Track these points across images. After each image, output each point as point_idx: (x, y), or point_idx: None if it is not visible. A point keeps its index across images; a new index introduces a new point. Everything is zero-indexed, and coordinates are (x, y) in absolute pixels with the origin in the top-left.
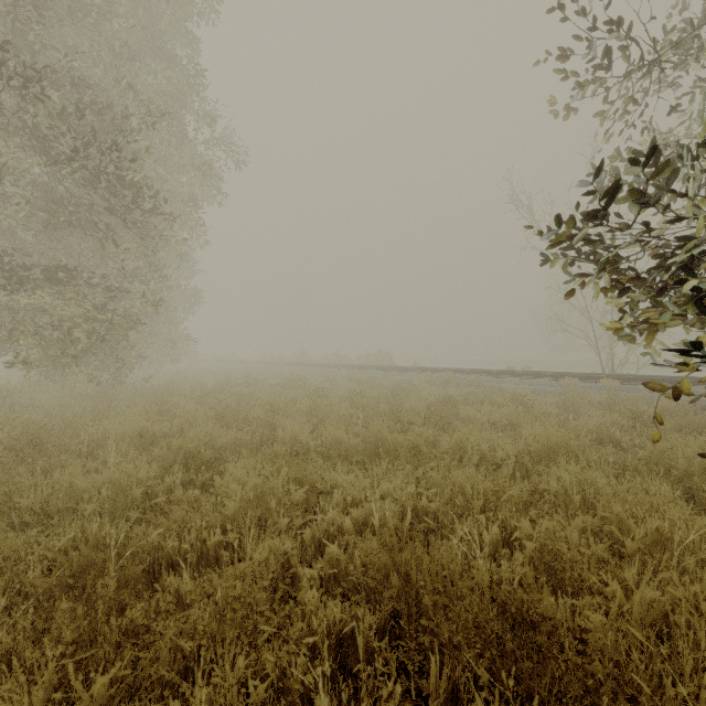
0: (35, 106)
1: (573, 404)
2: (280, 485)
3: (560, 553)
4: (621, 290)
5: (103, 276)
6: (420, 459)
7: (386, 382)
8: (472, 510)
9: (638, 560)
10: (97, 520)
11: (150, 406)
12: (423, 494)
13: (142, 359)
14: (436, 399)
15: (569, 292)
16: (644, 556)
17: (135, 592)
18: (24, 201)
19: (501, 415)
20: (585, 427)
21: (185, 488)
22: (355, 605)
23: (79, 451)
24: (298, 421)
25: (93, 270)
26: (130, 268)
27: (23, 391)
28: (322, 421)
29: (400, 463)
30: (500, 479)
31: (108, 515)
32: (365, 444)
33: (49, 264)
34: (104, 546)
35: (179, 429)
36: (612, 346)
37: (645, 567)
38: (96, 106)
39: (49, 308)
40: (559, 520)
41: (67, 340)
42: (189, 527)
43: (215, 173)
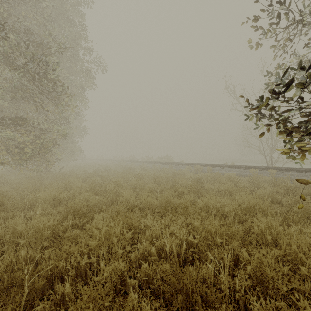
0: (3, 42)
1: (256, 182)
2: (118, 232)
3: (266, 273)
4: (288, 131)
5: (39, 122)
6: (188, 213)
7: (170, 170)
8: (216, 243)
9: (307, 277)
10: (25, 250)
11: (60, 183)
12: (190, 232)
13: (59, 159)
14: (193, 179)
15: (262, 132)
16: (310, 275)
17: (38, 297)
18: (0, 87)
19: (224, 188)
20: (266, 196)
21: (74, 227)
22: (158, 307)
23: (24, 207)
24: (129, 191)
25: (35, 120)
26: (53, 118)
27: (3, 175)
28: (141, 190)
29: (179, 216)
30: (230, 227)
31: (33, 244)
32: (161, 203)
33: (14, 116)
34: (22, 271)
35: (73, 195)
36: (271, 154)
37: (310, 279)
38: (34, 43)
39: (13, 137)
40: (264, 253)
41: (22, 152)
42: (71, 254)
43: (92, 75)
